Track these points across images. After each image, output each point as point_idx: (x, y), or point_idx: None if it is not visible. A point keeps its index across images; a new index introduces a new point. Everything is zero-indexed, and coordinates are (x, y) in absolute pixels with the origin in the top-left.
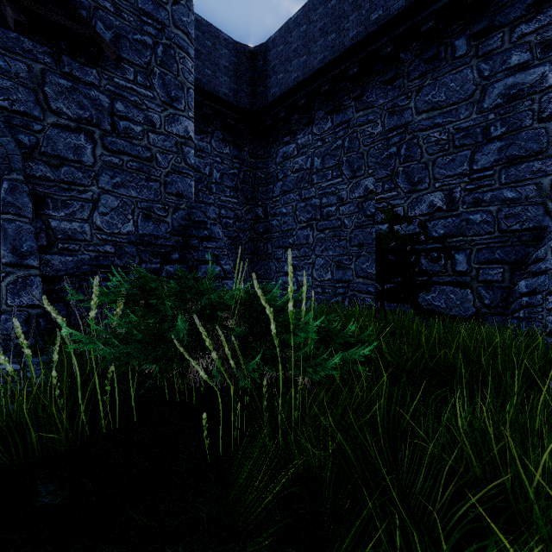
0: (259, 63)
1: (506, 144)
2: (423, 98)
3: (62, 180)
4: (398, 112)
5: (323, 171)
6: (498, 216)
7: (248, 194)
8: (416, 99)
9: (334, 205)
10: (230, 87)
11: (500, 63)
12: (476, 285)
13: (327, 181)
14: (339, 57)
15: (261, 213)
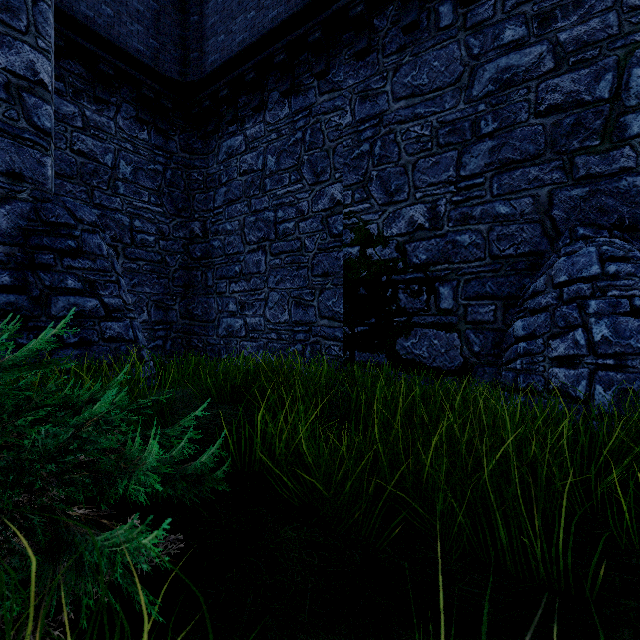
0: (192, 18)
1: (499, 144)
2: (402, 80)
3: None
4: (371, 97)
5: (279, 173)
6: (489, 237)
7: (180, 202)
8: (393, 81)
9: (292, 220)
10: (147, 43)
11: (492, 38)
12: (464, 326)
13: (283, 187)
14: (296, 15)
15: (199, 230)
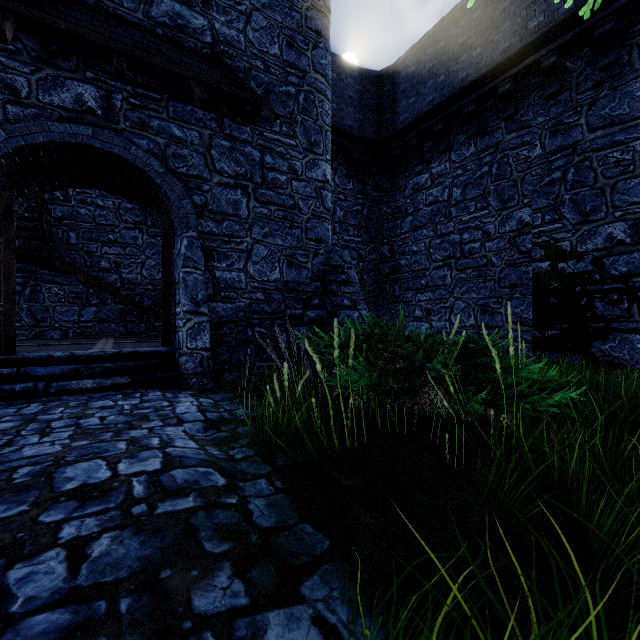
0: (385, 88)
1: None
2: (598, 112)
3: (224, 234)
4: (563, 131)
5: (464, 202)
6: None
7: (372, 232)
8: (587, 114)
9: (478, 241)
10: (355, 118)
11: None
12: None
13: (469, 214)
14: (486, 74)
15: (387, 252)
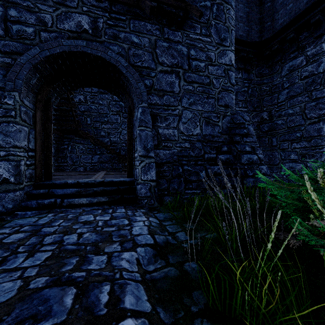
0: (266, 5)
1: None
2: None
3: (164, 104)
4: None
5: None
6: None
7: (255, 104)
8: None
9: None
10: (244, 30)
11: None
12: None
13: None
14: None
15: (266, 116)
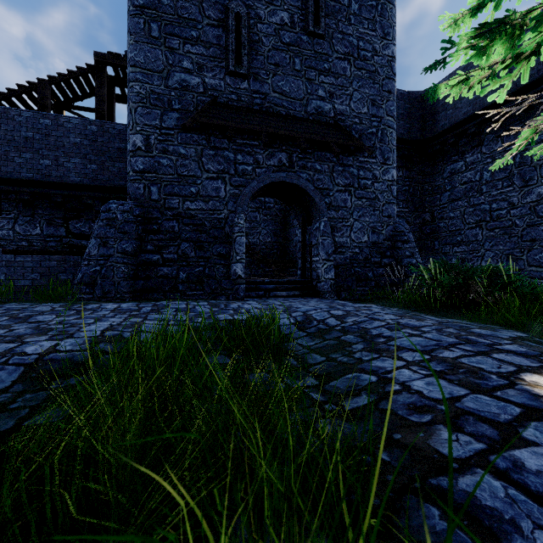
0: (428, 103)
1: None
2: None
3: (339, 217)
4: None
5: (493, 182)
6: None
7: (417, 204)
8: None
9: (504, 209)
10: (405, 127)
11: None
12: None
13: (497, 190)
14: (510, 94)
15: (428, 218)
